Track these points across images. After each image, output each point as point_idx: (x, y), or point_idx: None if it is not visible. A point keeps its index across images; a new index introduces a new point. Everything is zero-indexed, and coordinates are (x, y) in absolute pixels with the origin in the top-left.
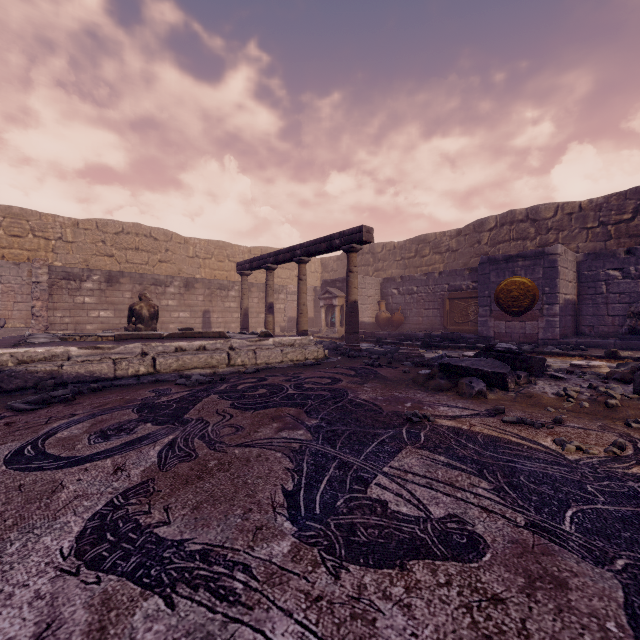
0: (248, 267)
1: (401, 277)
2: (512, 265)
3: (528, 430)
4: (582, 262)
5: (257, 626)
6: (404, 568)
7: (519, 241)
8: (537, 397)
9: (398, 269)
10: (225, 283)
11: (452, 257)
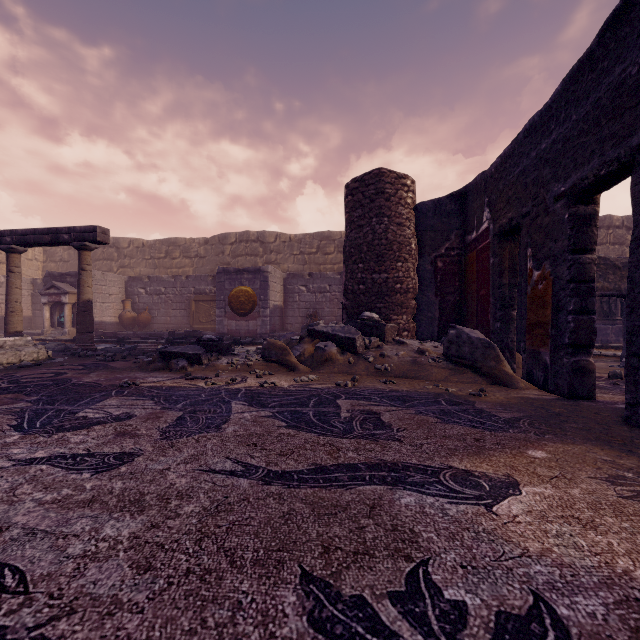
0: None
1: (149, 277)
2: (240, 277)
3: (197, 381)
4: (286, 279)
5: (2, 453)
6: (89, 428)
7: (252, 257)
8: (217, 366)
9: (148, 268)
10: None
11: (201, 263)
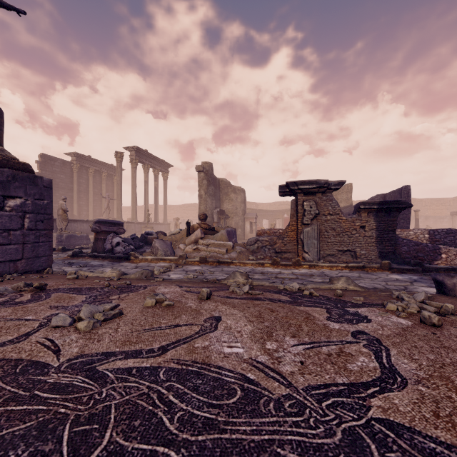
0: (455, 214)
1: None
2: None
3: None
4: None
5: None
6: None
7: None
8: None
9: None
10: (442, 216)
11: None
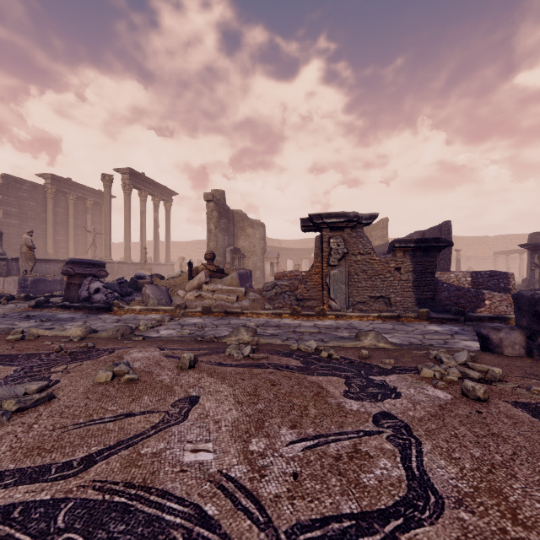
0: (498, 254)
1: None
2: None
3: None
4: None
5: None
6: None
7: None
8: None
9: None
10: (484, 257)
11: None
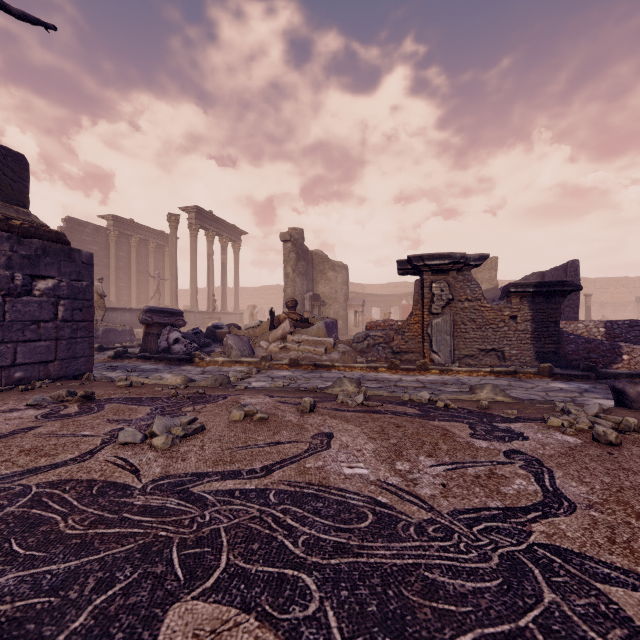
0: None
1: None
2: None
3: None
4: None
5: None
6: None
7: None
8: None
9: None
10: (623, 303)
11: None
